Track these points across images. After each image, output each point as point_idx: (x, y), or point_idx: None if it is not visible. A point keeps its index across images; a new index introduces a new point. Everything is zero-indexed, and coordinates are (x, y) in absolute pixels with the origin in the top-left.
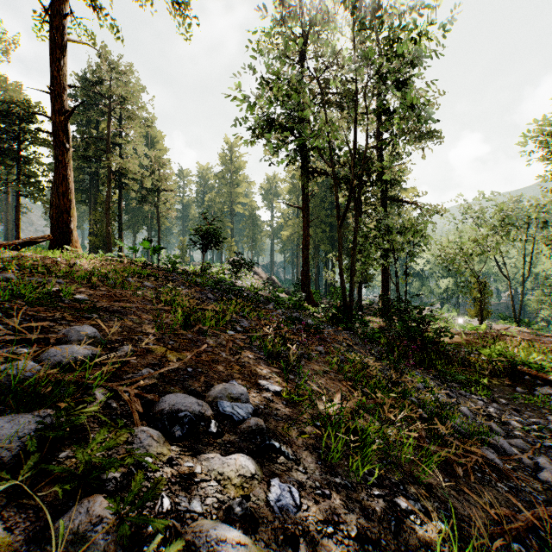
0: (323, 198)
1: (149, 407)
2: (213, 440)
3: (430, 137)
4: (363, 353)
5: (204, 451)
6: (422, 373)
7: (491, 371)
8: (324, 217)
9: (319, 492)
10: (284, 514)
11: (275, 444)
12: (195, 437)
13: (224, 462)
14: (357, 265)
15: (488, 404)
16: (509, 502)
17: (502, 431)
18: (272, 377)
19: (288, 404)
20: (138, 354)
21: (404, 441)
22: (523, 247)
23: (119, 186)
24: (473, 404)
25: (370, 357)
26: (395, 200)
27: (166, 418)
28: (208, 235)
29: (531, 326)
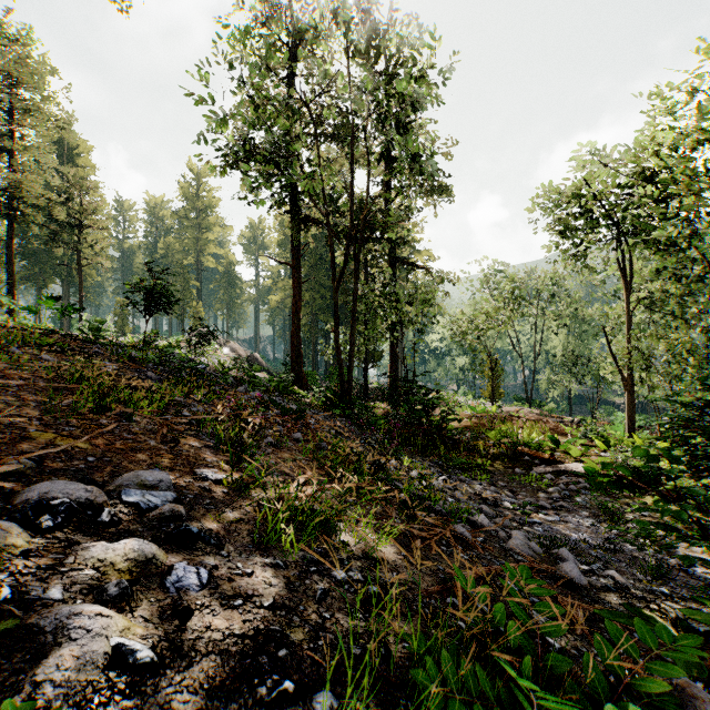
0: (322, 255)
1: (9, 500)
2: (103, 530)
3: (442, 193)
4: (356, 441)
5: (86, 541)
6: (423, 460)
7: (495, 454)
8: (324, 280)
9: (239, 572)
10: (181, 593)
11: (193, 529)
12: (74, 528)
13: (109, 548)
14: (361, 339)
15: (487, 488)
16: (464, 568)
17: (492, 512)
18: (217, 465)
19: (230, 493)
20: (6, 441)
21: (363, 518)
22: (535, 323)
23: (9, 215)
24: (471, 489)
25: (356, 442)
26: (404, 263)
27: (30, 508)
28: (154, 294)
29: (543, 407)
